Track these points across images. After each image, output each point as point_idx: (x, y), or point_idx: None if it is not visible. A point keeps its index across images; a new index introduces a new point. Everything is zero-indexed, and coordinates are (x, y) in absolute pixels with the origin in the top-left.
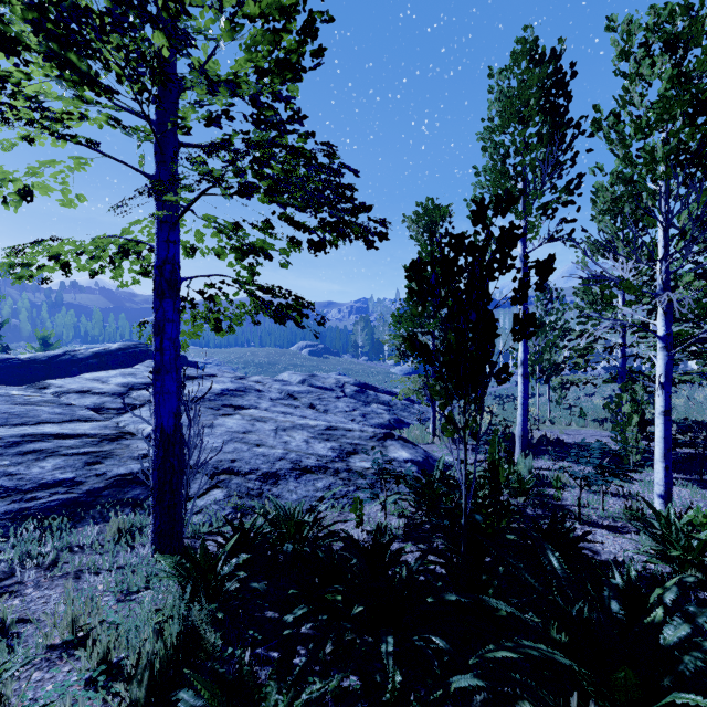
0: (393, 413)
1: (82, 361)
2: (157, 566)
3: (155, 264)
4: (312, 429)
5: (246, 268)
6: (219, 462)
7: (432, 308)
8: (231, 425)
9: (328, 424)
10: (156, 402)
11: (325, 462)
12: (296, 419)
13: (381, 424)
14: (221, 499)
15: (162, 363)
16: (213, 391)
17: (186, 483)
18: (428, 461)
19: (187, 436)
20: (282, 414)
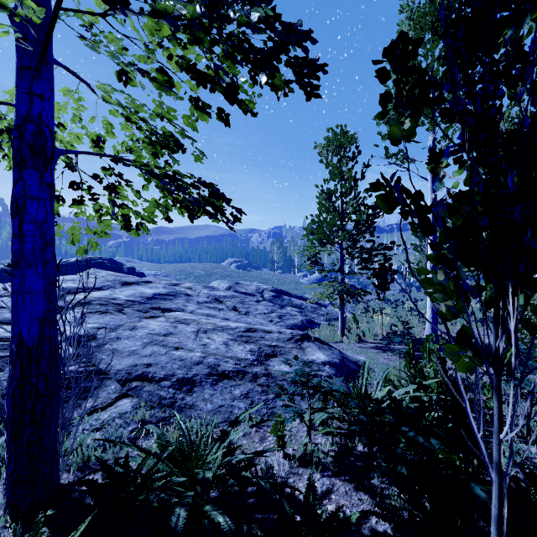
0: (304, 315)
1: None
2: (4, 529)
3: (14, 124)
4: (232, 331)
5: (147, 147)
6: (133, 367)
7: (341, 222)
8: (153, 328)
9: (248, 326)
10: (13, 305)
11: (243, 366)
12: (218, 321)
13: (295, 325)
14: (128, 411)
15: (22, 254)
16: (145, 295)
17: (62, 407)
18: (344, 362)
19: (106, 339)
20: (205, 316)
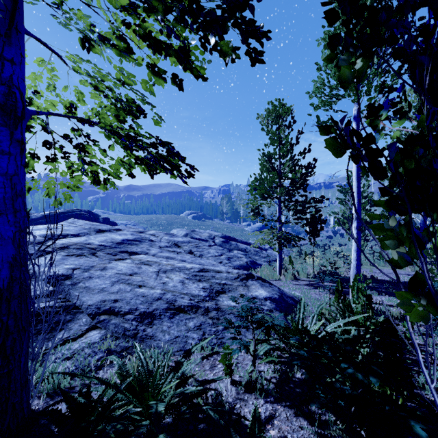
0: (249, 257)
1: (34, 221)
2: None
3: None
4: (187, 271)
5: (110, 110)
6: (102, 302)
7: (279, 179)
8: (121, 268)
9: (201, 267)
10: None
11: (197, 301)
12: (176, 262)
13: (241, 265)
14: (96, 342)
15: None
16: (115, 241)
17: (32, 341)
18: (282, 297)
19: (80, 278)
20: (165, 259)
